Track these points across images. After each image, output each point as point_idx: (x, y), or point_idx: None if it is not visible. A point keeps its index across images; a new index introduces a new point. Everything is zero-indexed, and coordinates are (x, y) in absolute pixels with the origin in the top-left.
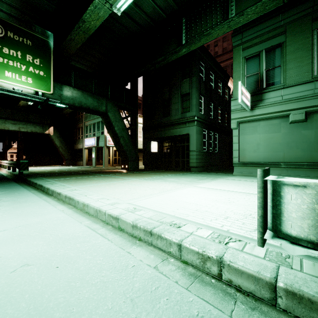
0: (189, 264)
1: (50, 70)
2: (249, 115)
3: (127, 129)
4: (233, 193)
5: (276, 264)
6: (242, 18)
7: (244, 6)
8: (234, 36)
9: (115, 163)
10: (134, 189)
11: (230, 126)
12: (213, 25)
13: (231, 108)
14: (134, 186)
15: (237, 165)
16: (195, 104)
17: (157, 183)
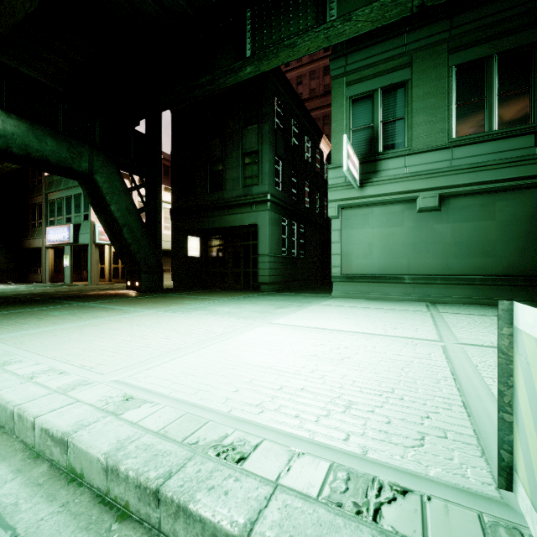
0: None
1: None
2: (357, 196)
3: (139, 211)
4: (343, 335)
5: None
6: (349, 25)
7: (352, 5)
8: (334, 59)
9: (115, 277)
10: (141, 336)
11: (323, 215)
12: (300, 30)
13: (329, 181)
14: (144, 329)
15: (339, 279)
16: (267, 171)
17: (196, 319)
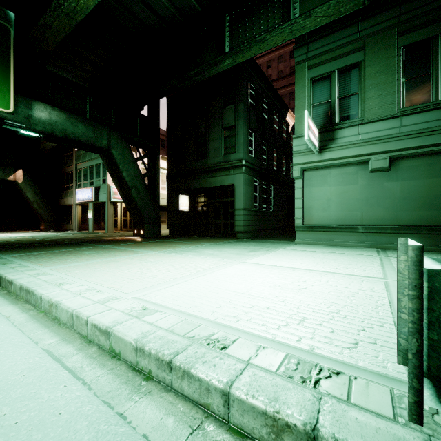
0: (246, 436)
1: (8, 73)
2: (317, 160)
3: (143, 176)
4: (303, 272)
5: (423, 434)
6: (309, 21)
7: (312, 4)
8: (297, 48)
9: (124, 227)
10: (149, 269)
11: (289, 176)
12: (269, 27)
13: (293, 149)
14: (150, 264)
15: (301, 229)
16: (242, 142)
17: (187, 258)
